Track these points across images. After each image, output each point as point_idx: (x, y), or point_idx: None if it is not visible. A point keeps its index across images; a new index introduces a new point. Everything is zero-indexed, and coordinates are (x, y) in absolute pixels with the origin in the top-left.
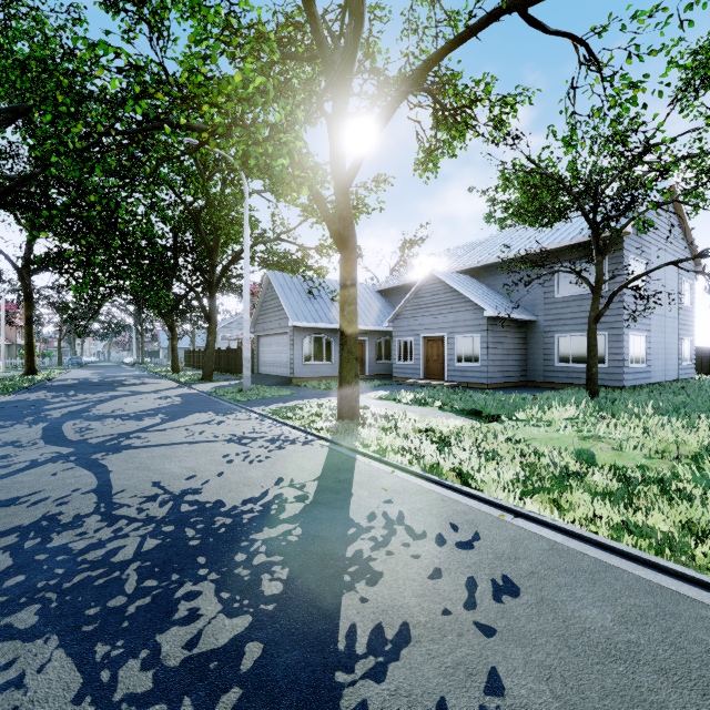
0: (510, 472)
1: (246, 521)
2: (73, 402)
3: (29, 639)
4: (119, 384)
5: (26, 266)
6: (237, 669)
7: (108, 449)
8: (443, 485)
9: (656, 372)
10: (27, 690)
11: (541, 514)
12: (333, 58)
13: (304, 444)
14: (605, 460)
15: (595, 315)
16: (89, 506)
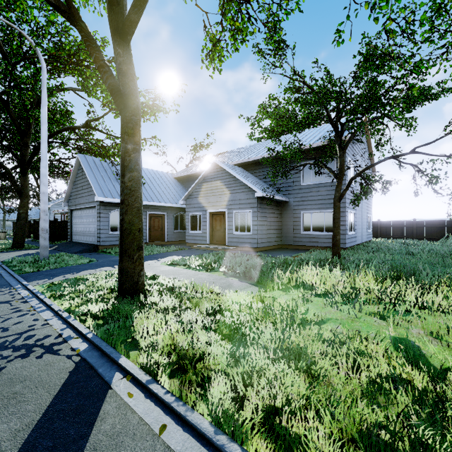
0: (355, 417)
1: None
2: None
3: None
4: None
5: None
6: None
7: None
8: None
9: (358, 237)
10: None
11: None
12: None
13: (44, 353)
14: (439, 359)
15: (339, 195)
16: None
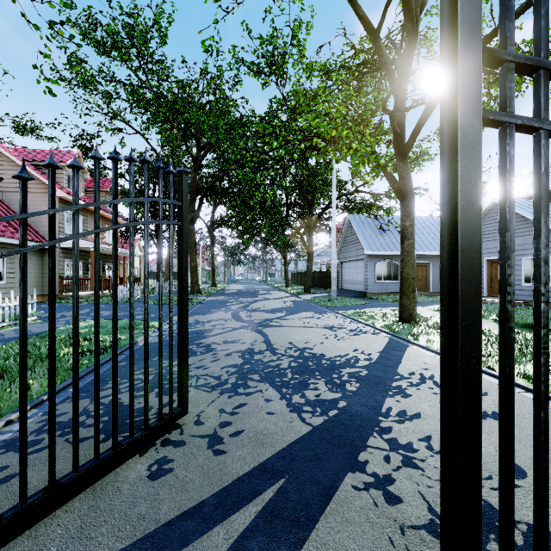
0: None
1: (337, 364)
2: (239, 302)
3: (259, 382)
4: (257, 293)
5: (212, 226)
6: (336, 406)
7: (263, 326)
8: None
9: None
10: (264, 393)
11: (550, 393)
12: (395, 64)
13: (372, 334)
14: None
15: None
16: (264, 347)
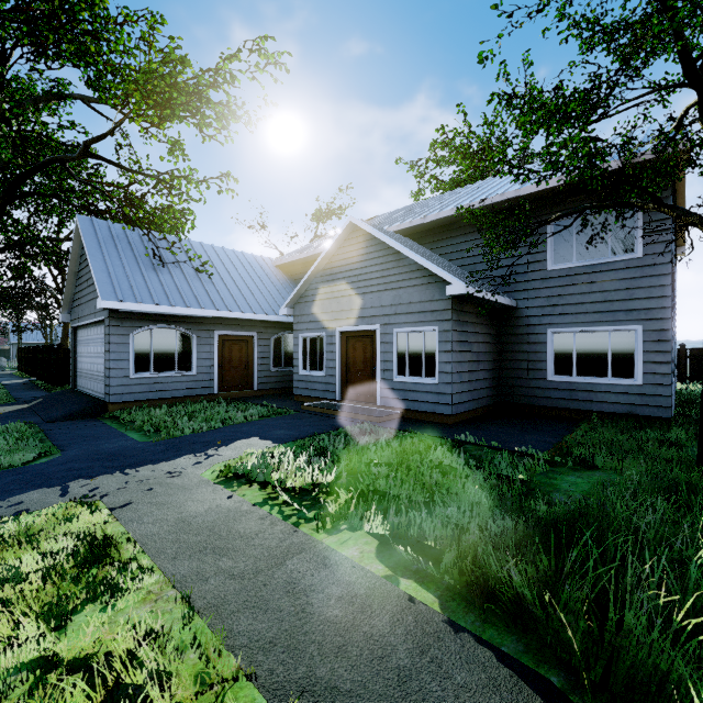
0: None
1: None
2: None
3: None
4: None
5: None
6: None
7: None
8: None
9: None
10: None
11: None
12: None
13: None
14: None
15: None
16: None
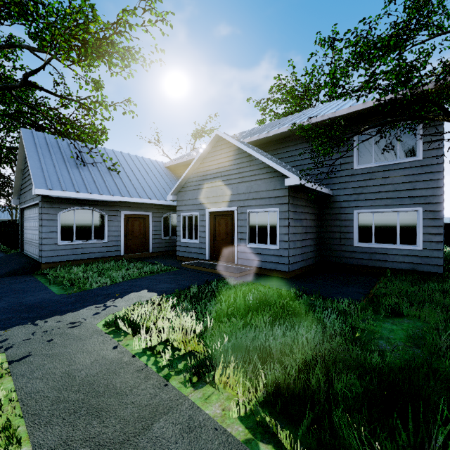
0: None
1: None
2: None
3: None
4: None
5: None
6: None
7: None
8: None
9: None
10: None
11: None
12: None
13: None
14: None
15: None
16: None
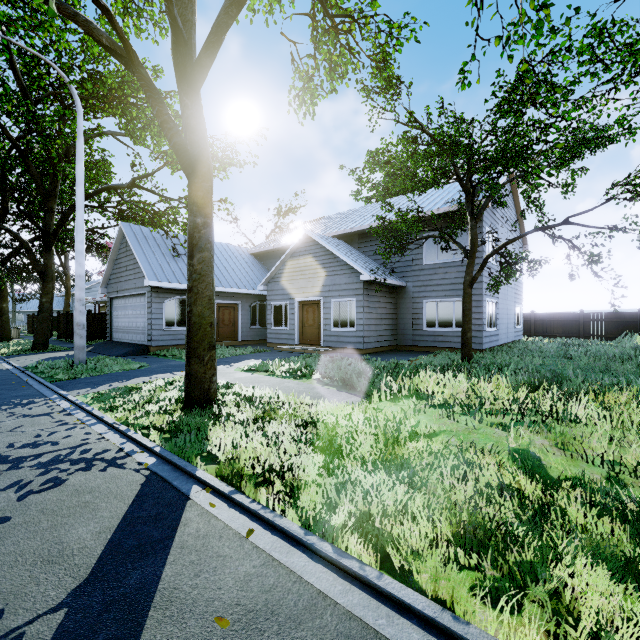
0: (452, 519)
1: None
2: None
3: None
4: None
5: None
6: None
7: None
8: (342, 569)
9: (502, 335)
10: None
11: None
12: None
13: (107, 466)
14: (559, 470)
15: (470, 279)
16: None
